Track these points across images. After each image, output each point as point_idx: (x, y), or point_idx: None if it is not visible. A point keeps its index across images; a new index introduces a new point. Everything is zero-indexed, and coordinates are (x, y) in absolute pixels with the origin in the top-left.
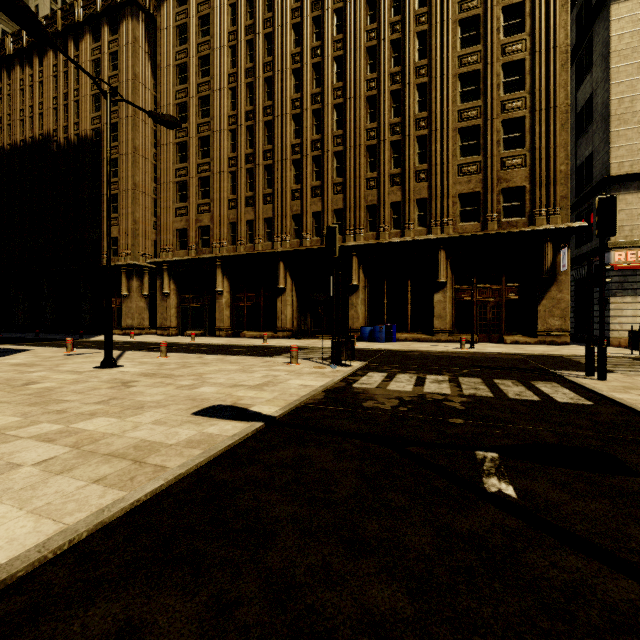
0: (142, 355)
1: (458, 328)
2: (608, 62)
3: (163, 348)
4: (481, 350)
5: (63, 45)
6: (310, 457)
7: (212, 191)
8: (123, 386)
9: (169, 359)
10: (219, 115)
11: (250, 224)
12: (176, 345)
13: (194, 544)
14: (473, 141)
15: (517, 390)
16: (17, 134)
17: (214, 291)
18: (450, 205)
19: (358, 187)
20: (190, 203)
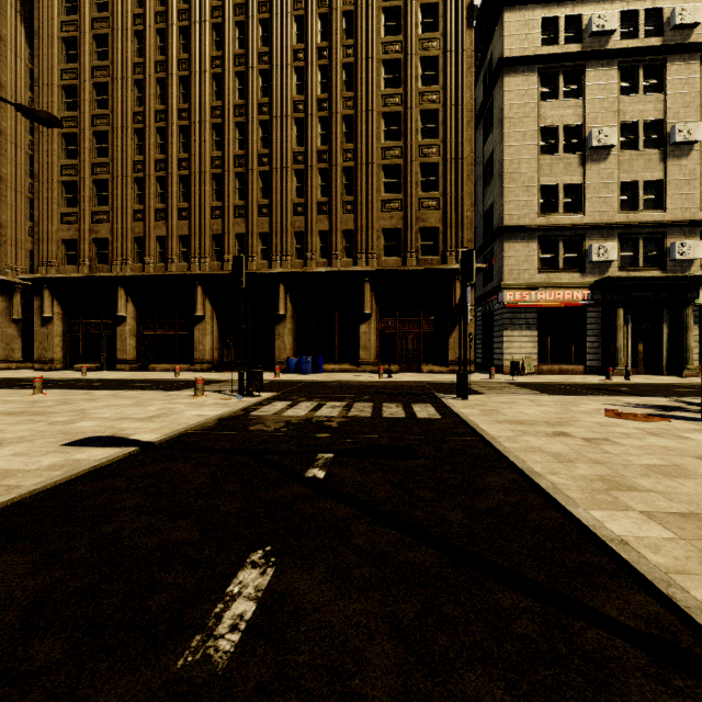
0: (8, 393)
1: (382, 359)
2: (502, 126)
3: (38, 384)
4: (396, 379)
5: None
6: (173, 469)
7: (112, 198)
8: None
9: (46, 396)
10: (121, 109)
11: (161, 241)
12: (59, 381)
13: (39, 529)
14: (395, 179)
15: (394, 410)
16: None
17: (115, 316)
18: (374, 239)
19: (285, 212)
20: (82, 209)
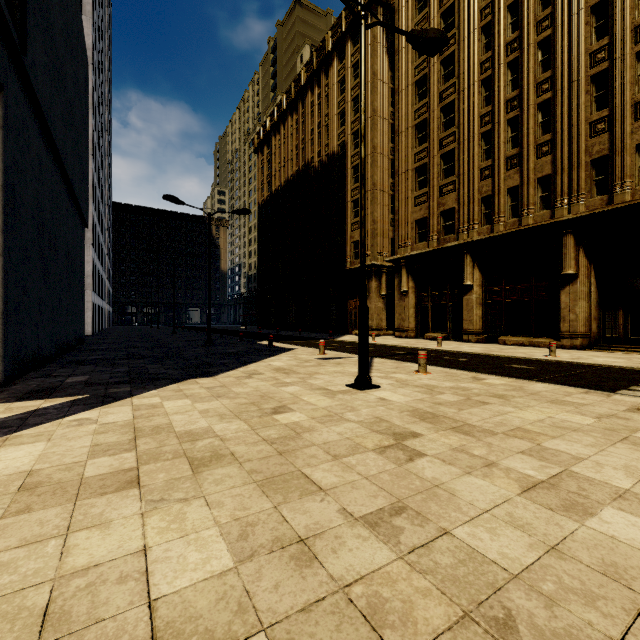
0: (393, 366)
1: None
2: None
3: (422, 361)
4: None
5: (317, 81)
6: None
7: (458, 165)
8: (399, 449)
9: (433, 378)
10: (467, 68)
11: (512, 192)
12: None
13: None
14: None
15: None
16: (289, 171)
17: (459, 286)
18: None
19: None
20: (430, 187)
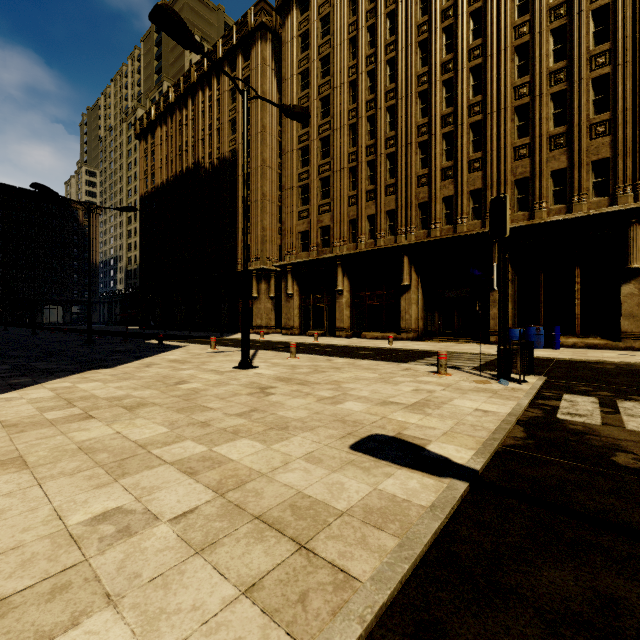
0: (273, 355)
1: None
2: None
3: (293, 349)
4: None
5: (208, 83)
6: (628, 607)
7: (332, 190)
8: (261, 393)
9: (299, 361)
10: (339, 112)
11: (371, 219)
12: (301, 345)
13: None
14: None
15: None
16: (177, 167)
17: (334, 291)
18: None
19: (503, 159)
20: (311, 205)
